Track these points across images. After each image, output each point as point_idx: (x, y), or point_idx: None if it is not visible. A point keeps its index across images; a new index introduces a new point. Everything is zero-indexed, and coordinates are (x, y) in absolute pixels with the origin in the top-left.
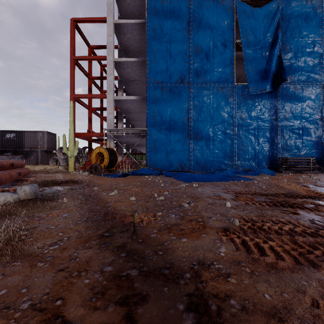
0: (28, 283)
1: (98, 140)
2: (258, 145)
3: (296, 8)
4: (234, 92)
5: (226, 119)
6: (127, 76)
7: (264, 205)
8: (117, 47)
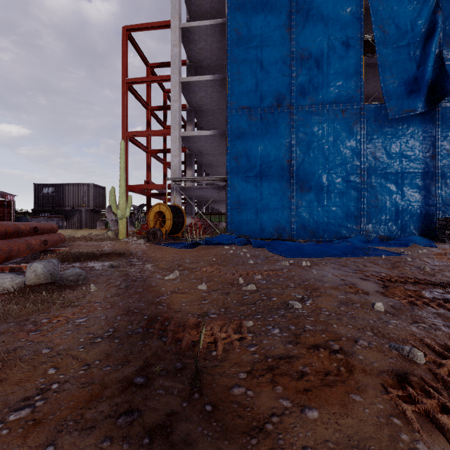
0: None
1: (159, 195)
2: (402, 199)
3: None
4: (362, 116)
5: (348, 158)
6: (200, 102)
7: None
8: (186, 64)
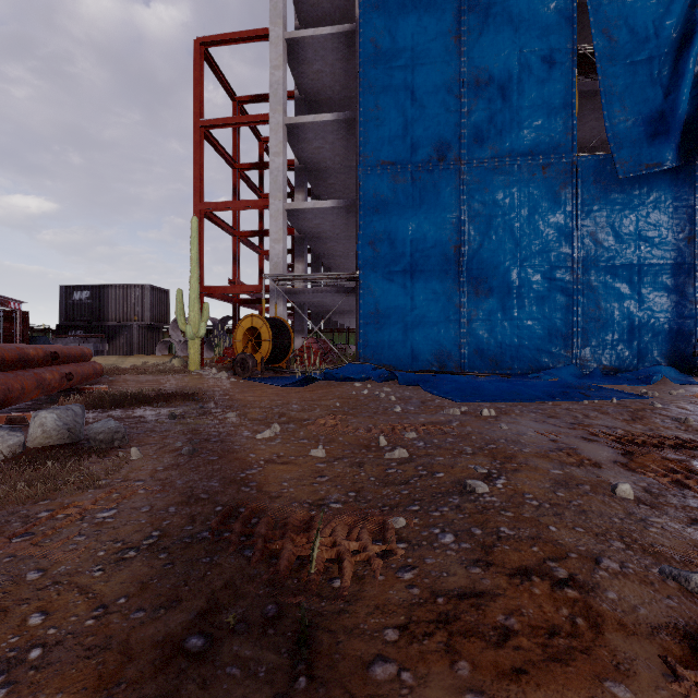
0: None
1: (253, 302)
2: (640, 307)
3: None
4: (575, 175)
5: (552, 243)
6: (315, 157)
7: None
8: (294, 96)
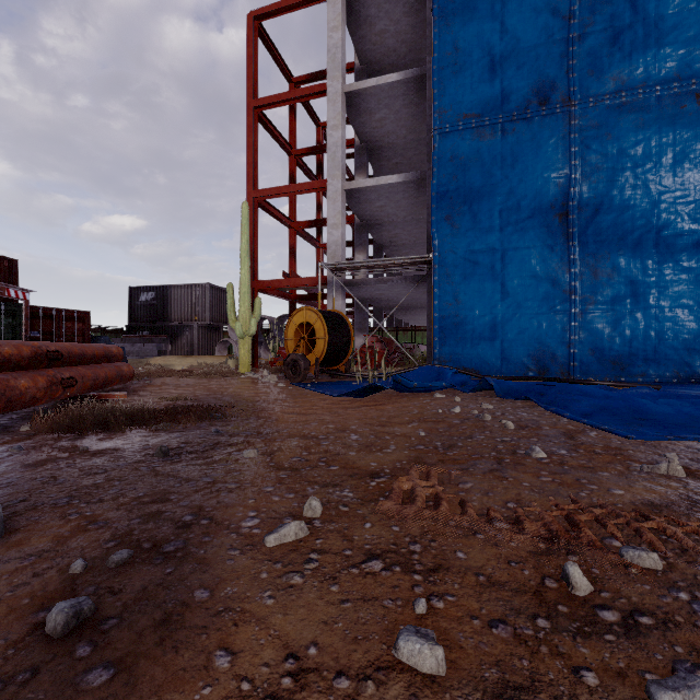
0: None
1: (310, 298)
2: None
3: None
4: None
5: None
6: (378, 132)
7: None
8: (354, 69)
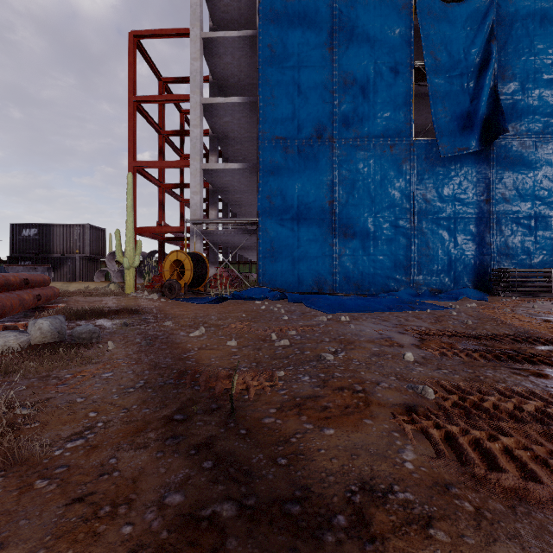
0: (5, 531)
1: (176, 239)
2: (455, 247)
3: (524, 2)
4: (412, 153)
5: (397, 201)
6: (225, 128)
7: (477, 357)
8: (208, 80)
